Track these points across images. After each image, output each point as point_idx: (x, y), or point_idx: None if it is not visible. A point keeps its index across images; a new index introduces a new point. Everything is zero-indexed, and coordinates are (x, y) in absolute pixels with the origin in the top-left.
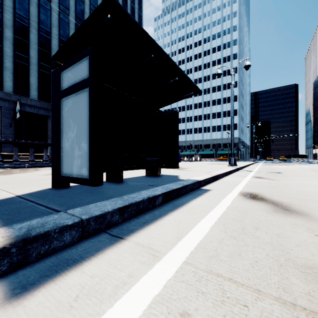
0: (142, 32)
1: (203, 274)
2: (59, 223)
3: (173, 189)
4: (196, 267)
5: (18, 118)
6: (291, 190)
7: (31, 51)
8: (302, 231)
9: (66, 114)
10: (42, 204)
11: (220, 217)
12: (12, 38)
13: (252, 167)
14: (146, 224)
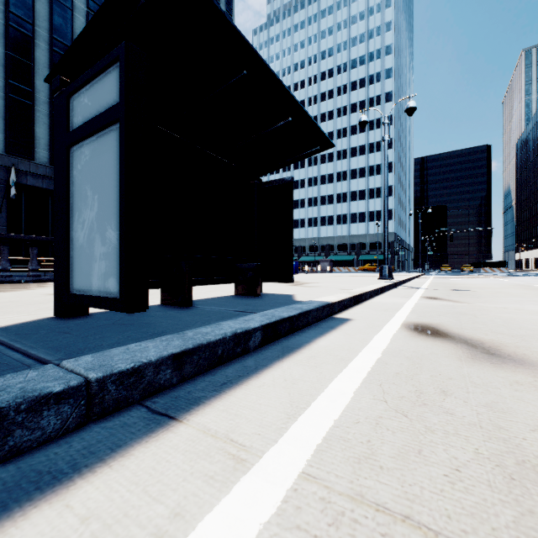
0: (225, 22)
1: (345, 505)
2: (33, 389)
3: (283, 317)
4: (328, 487)
5: (13, 196)
6: (493, 319)
7: (36, 80)
8: (534, 398)
9: (79, 176)
10: (20, 348)
11: (372, 370)
12: (3, 55)
13: (419, 282)
14: (228, 386)
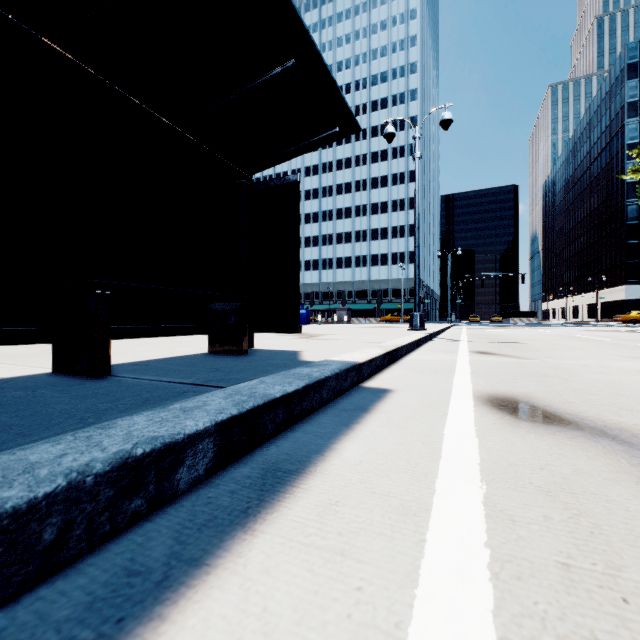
0: None
1: None
2: None
3: (272, 397)
4: None
5: None
6: (593, 384)
7: None
8: None
9: None
10: None
11: (494, 558)
12: None
13: (454, 333)
14: None
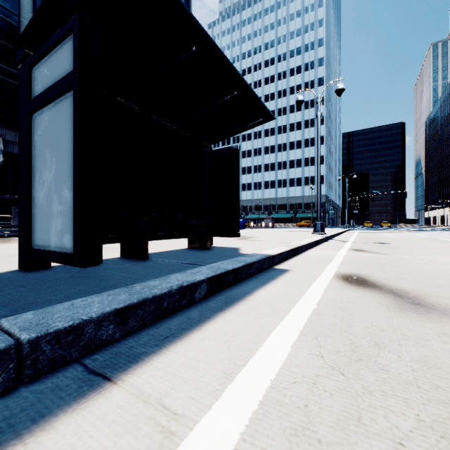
0: None
1: None
2: None
3: (228, 269)
4: None
5: (1, 163)
6: (413, 270)
7: None
8: None
9: (39, 140)
10: None
11: (308, 322)
12: None
13: (346, 236)
14: (170, 340)
